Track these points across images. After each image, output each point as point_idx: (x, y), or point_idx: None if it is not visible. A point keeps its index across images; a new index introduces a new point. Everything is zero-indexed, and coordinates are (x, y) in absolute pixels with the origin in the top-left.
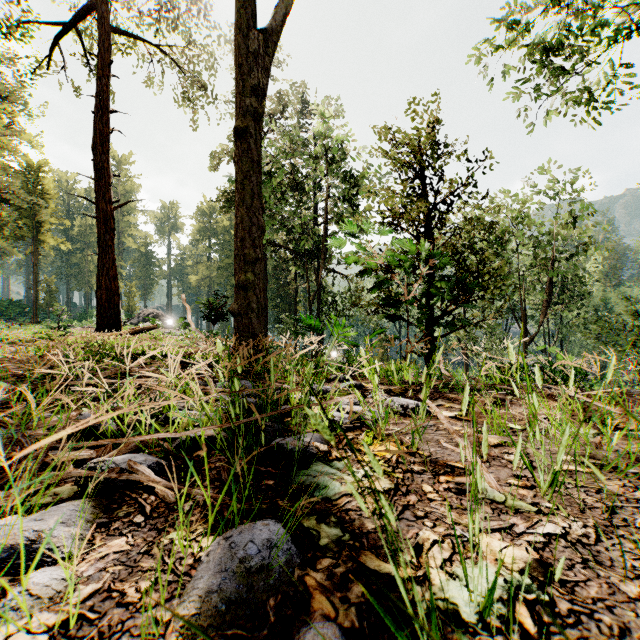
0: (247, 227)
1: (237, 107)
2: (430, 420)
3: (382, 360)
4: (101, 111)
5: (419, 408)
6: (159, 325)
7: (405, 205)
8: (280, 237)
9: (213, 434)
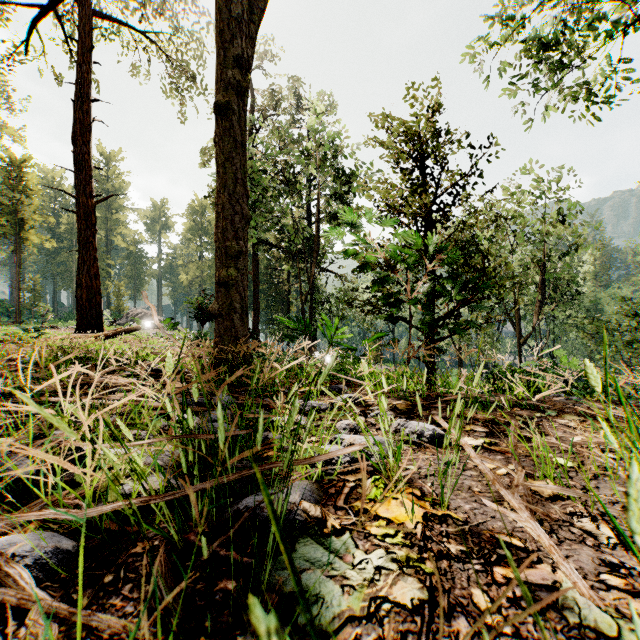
0: (229, 216)
1: (218, 80)
2: (452, 452)
3: (375, 360)
4: (81, 100)
5: (437, 435)
6: (145, 326)
7: (404, 197)
8: (272, 236)
9: (158, 487)
